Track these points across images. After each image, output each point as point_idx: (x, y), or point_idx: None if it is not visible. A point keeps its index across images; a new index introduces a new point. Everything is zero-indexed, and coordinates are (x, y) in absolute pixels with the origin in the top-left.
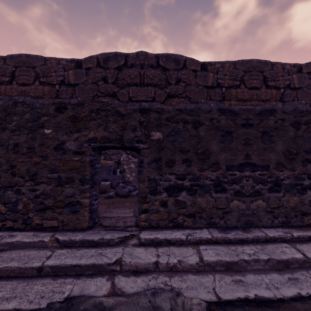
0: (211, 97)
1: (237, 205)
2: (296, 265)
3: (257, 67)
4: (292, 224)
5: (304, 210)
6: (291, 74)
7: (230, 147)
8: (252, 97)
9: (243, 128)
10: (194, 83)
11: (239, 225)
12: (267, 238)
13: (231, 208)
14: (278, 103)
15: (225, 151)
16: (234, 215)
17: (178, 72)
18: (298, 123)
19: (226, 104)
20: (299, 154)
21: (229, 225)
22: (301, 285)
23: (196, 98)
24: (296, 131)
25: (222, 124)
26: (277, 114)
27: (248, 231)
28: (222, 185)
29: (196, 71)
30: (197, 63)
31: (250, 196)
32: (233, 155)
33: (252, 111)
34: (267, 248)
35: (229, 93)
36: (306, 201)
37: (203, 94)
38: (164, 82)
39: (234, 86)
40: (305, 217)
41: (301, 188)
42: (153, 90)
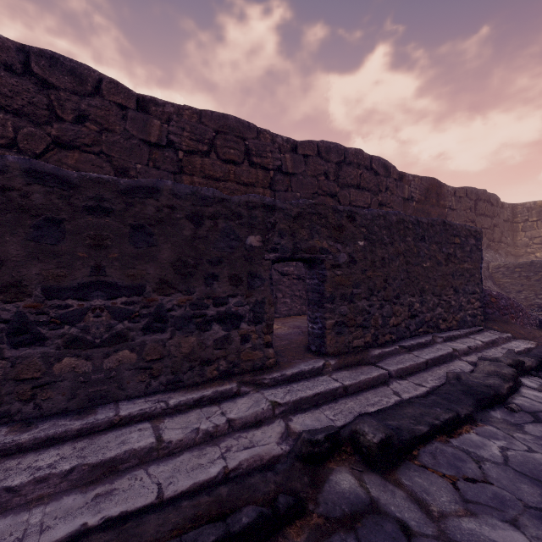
0: (157, 164)
1: (73, 366)
2: (133, 462)
3: (235, 129)
4: (185, 383)
5: (207, 356)
6: (283, 152)
7: (55, 252)
8: (228, 177)
9: (89, 215)
10: (121, 131)
11: (74, 405)
12: (113, 422)
13: (55, 374)
14: (266, 191)
15: (43, 259)
16: (64, 388)
17: (81, 98)
18: (199, 215)
19: (185, 180)
20: (200, 266)
21: (48, 411)
22: (108, 502)
23: (124, 159)
24: (196, 229)
25: (37, 203)
26: (162, 197)
27: (87, 414)
28: (34, 330)
29: (126, 109)
30: (128, 94)
31: (105, 344)
32: (63, 268)
33: (111, 185)
34: (98, 442)
35: (191, 162)
36: (210, 341)
37: (141, 155)
38: (43, 112)
39: (200, 152)
40: (207, 368)
41: (203, 321)
42: (10, 123)
